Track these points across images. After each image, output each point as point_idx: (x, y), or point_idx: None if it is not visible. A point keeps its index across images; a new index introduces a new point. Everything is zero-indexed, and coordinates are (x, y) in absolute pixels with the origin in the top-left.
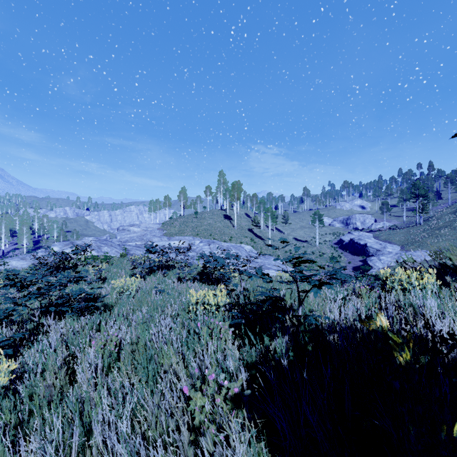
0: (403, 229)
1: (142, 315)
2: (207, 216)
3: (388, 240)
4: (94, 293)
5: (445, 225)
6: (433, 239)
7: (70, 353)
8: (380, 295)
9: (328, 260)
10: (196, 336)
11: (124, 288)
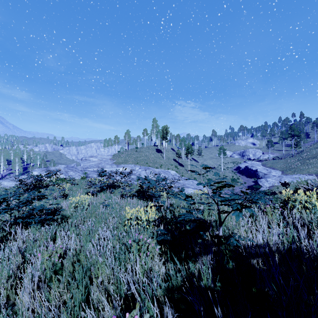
0: (283, 159)
1: (86, 228)
2: (144, 150)
3: (272, 167)
4: (56, 207)
5: (313, 156)
6: (304, 166)
7: (25, 260)
8: (281, 212)
9: (229, 181)
10: (127, 252)
11: (79, 203)
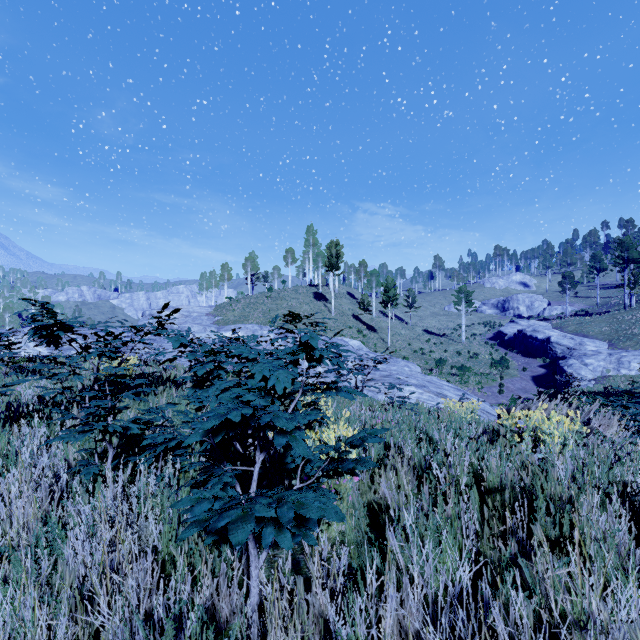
0: (603, 315)
1: None
2: (287, 295)
3: (582, 333)
4: None
5: None
6: None
7: None
8: None
9: (486, 365)
10: None
11: None
